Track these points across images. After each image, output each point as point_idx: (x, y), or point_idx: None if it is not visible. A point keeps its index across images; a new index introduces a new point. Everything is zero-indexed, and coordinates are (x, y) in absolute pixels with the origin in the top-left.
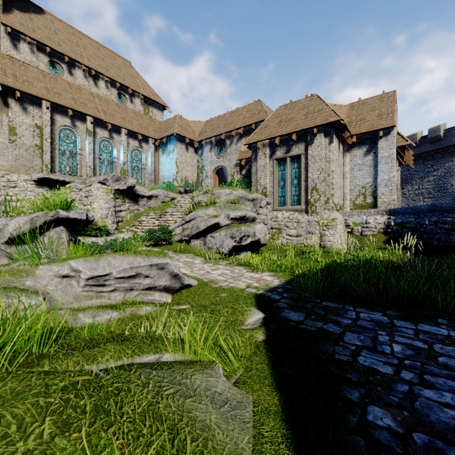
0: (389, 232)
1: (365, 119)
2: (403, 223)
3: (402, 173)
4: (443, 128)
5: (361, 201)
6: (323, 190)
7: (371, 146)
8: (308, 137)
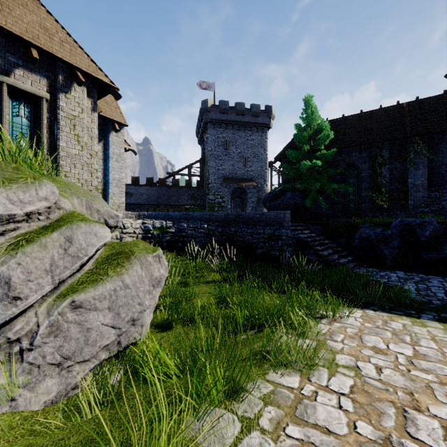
0: (150, 237)
1: None
2: (163, 228)
3: None
4: None
5: None
6: (85, 177)
7: (101, 134)
8: (60, 76)
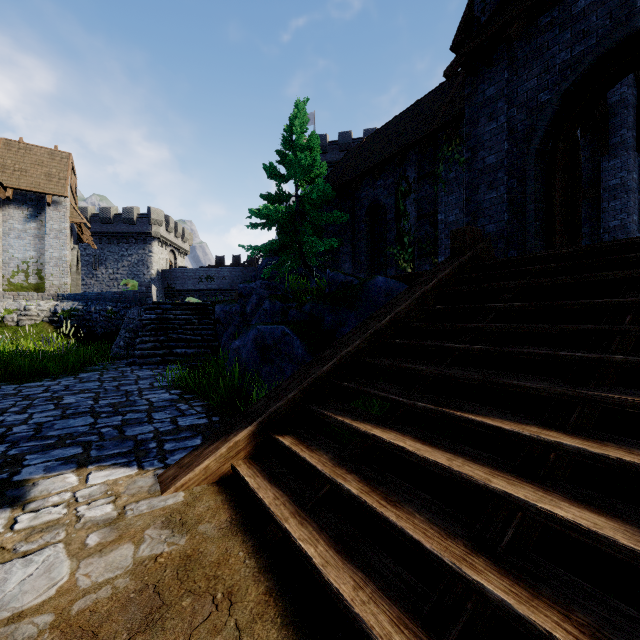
0: (56, 320)
1: (29, 173)
2: (71, 311)
3: (95, 250)
4: (137, 212)
5: (22, 280)
6: None
7: (37, 210)
8: None
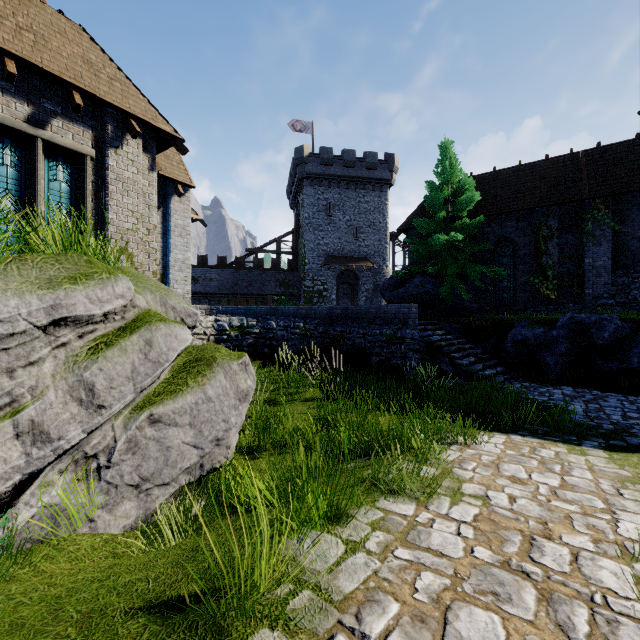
0: (226, 339)
1: None
2: (243, 328)
3: None
4: None
5: None
6: (141, 259)
7: (159, 199)
8: (108, 126)
